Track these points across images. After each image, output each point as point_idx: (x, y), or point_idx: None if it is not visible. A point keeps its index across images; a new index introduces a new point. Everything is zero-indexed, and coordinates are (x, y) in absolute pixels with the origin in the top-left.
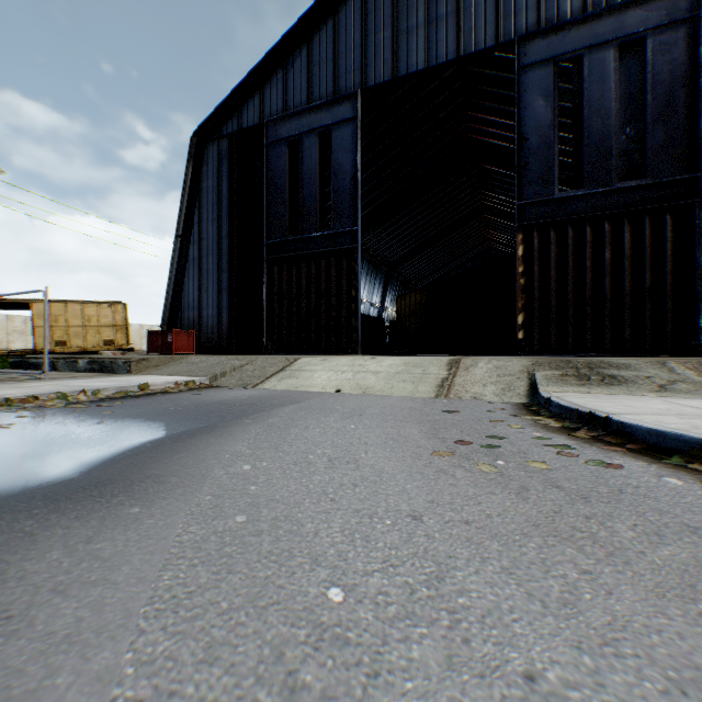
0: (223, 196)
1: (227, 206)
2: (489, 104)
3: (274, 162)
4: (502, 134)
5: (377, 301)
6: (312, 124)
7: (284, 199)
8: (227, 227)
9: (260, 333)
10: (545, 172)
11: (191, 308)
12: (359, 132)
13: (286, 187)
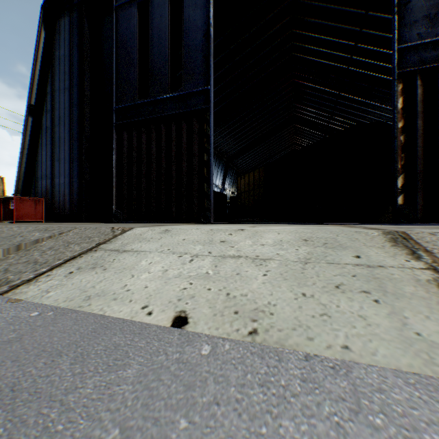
0: (74, 65)
1: (78, 74)
2: (313, 20)
3: (124, 25)
4: (320, 50)
5: (220, 183)
6: None
7: (133, 62)
8: (78, 95)
9: (112, 201)
10: (432, 10)
11: (44, 177)
12: None
13: (136, 49)
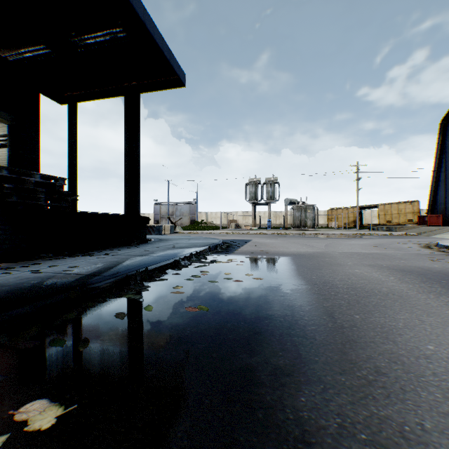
0: None
1: None
2: None
3: None
4: None
5: None
6: None
7: None
8: None
9: None
10: None
11: (440, 204)
12: None
13: None
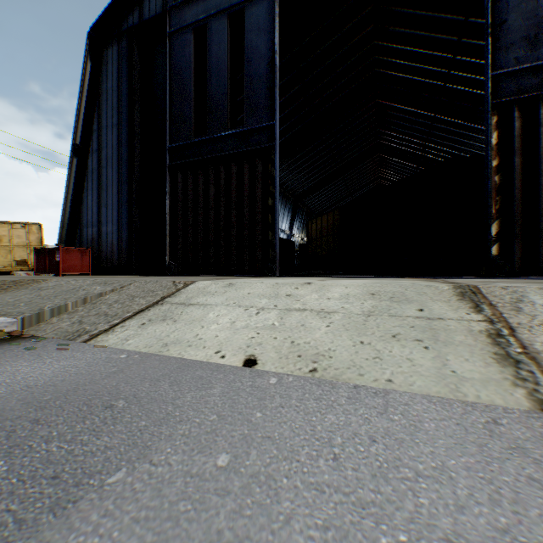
0: (123, 99)
1: (127, 110)
2: (400, 30)
3: (178, 54)
4: (409, 64)
5: (286, 228)
6: (220, 4)
7: (189, 95)
8: (127, 133)
9: (164, 252)
10: (531, 30)
11: (90, 224)
12: (277, 6)
13: (192, 81)
